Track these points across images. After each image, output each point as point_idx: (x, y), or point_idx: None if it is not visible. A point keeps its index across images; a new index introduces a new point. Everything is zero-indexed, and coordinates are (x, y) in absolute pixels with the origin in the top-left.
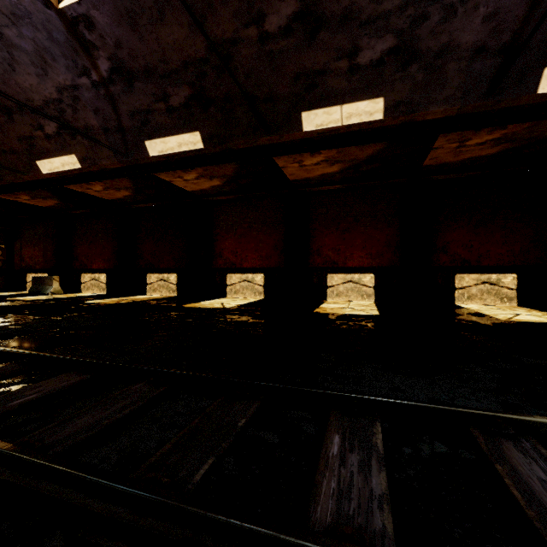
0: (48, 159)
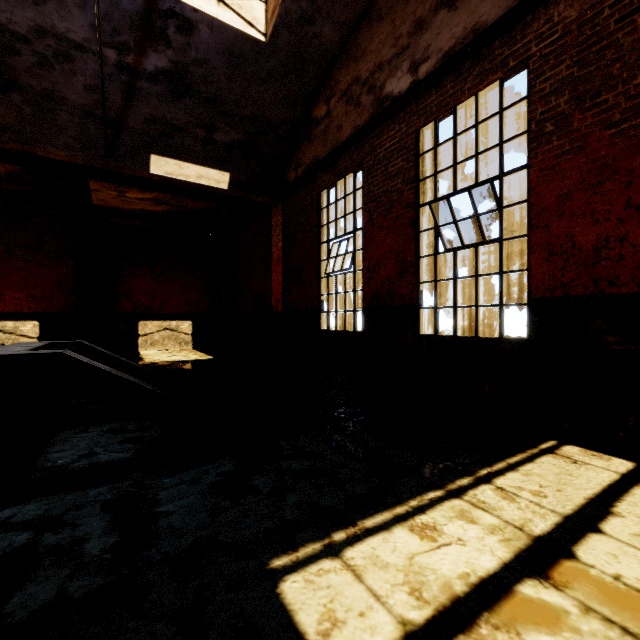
0: None
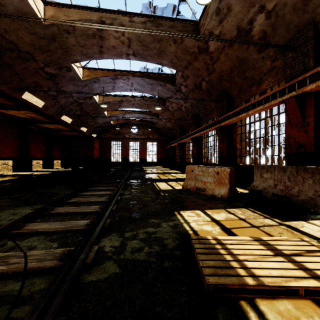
0: (33, 95)
